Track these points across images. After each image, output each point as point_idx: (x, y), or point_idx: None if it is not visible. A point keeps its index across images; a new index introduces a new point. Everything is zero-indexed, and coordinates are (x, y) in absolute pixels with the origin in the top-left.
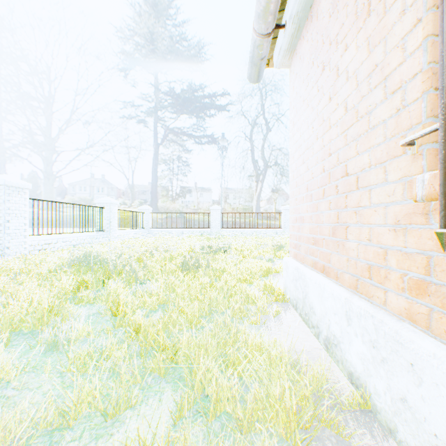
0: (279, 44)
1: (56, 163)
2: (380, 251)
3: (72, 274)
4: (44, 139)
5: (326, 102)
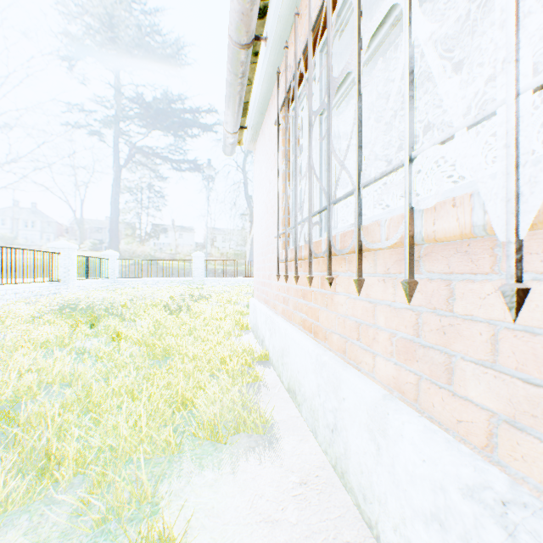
0: (245, 135)
1: None
2: (278, 286)
3: (59, 319)
4: None
5: (267, 195)
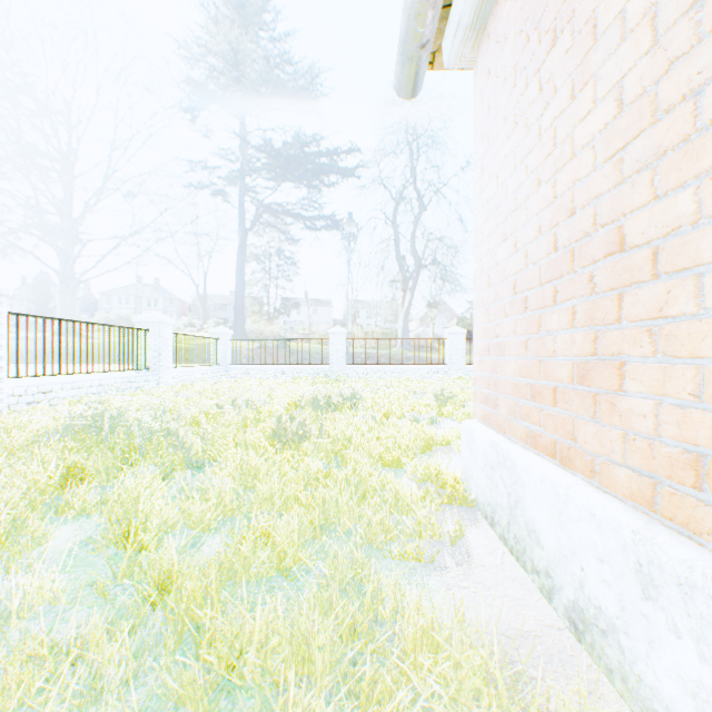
0: (455, 18)
1: (77, 258)
2: None
3: (63, 453)
4: (57, 218)
5: (563, 103)
